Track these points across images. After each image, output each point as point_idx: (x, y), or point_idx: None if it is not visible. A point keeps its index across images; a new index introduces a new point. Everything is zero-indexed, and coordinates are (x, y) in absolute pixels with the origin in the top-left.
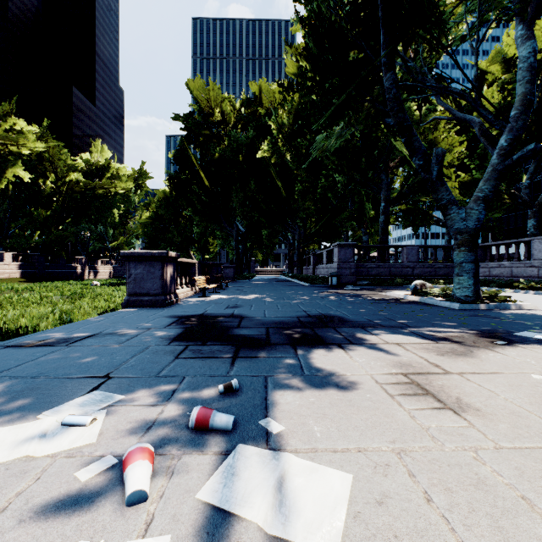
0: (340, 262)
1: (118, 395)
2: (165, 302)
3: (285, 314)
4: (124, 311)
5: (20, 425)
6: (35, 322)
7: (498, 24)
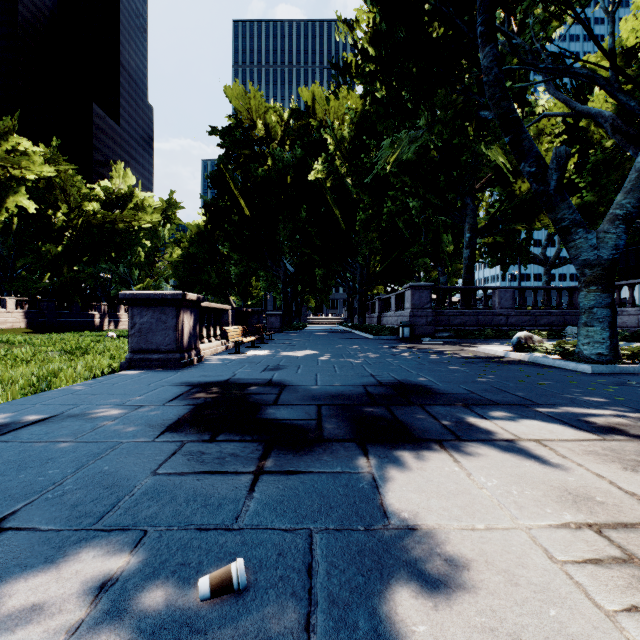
0: (413, 309)
1: None
2: (181, 362)
3: (346, 381)
4: (120, 374)
5: None
6: None
7: None
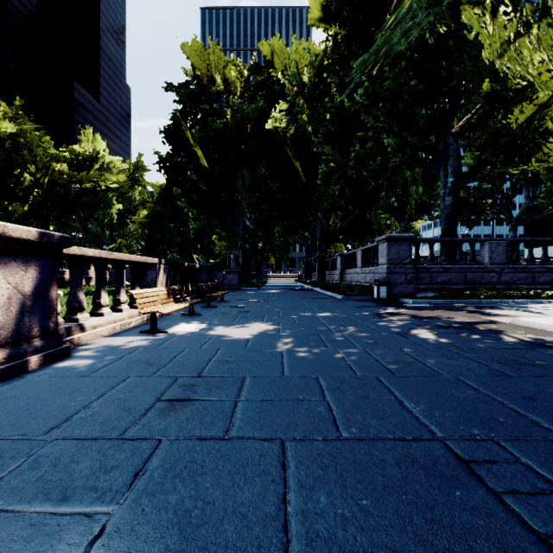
0: (390, 264)
1: None
2: None
3: None
4: None
5: None
6: None
7: None
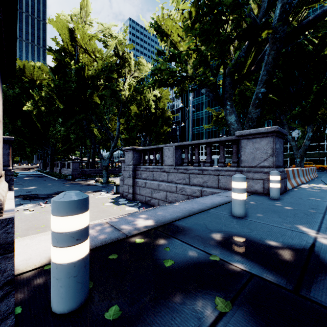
0: (73, 169)
1: (29, 204)
2: None
3: (51, 192)
4: None
5: (20, 206)
6: None
7: (113, 115)
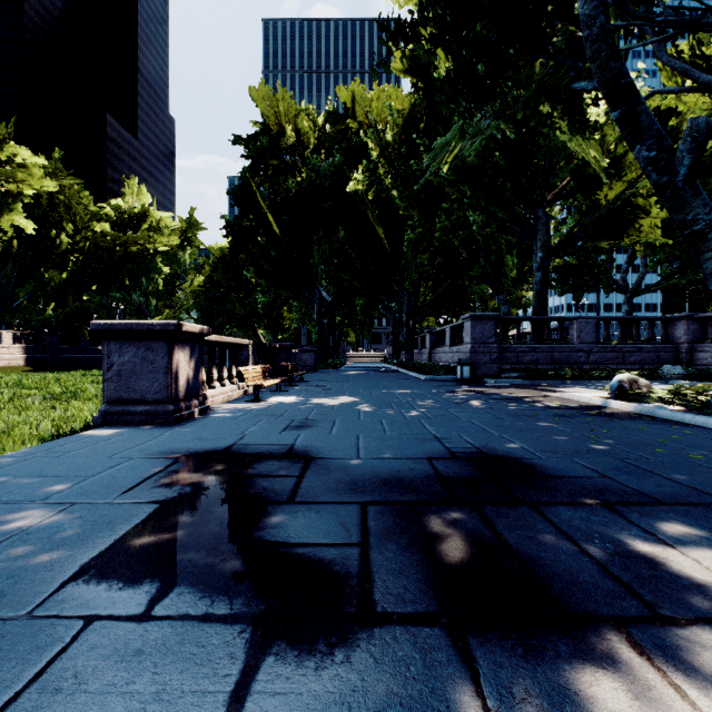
0: (474, 344)
1: None
2: (173, 416)
3: (401, 449)
4: (84, 436)
5: None
6: None
7: None
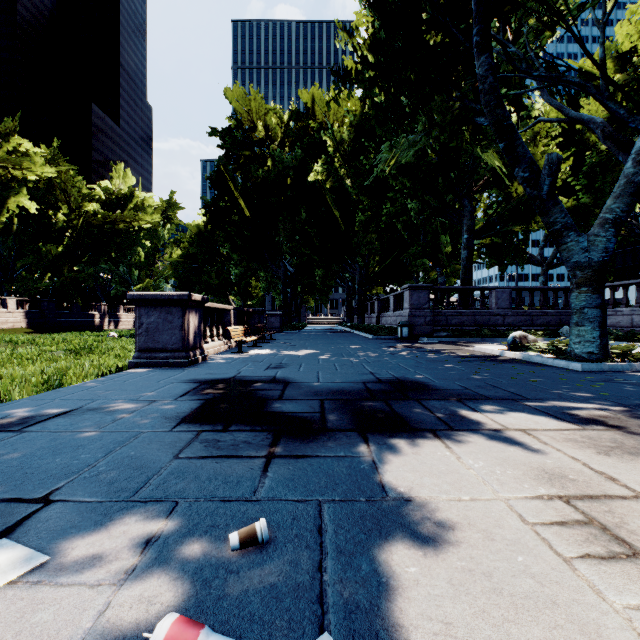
0: (411, 309)
1: (36, 553)
2: (186, 360)
3: (346, 378)
4: (129, 372)
5: None
6: (9, 387)
7: None
